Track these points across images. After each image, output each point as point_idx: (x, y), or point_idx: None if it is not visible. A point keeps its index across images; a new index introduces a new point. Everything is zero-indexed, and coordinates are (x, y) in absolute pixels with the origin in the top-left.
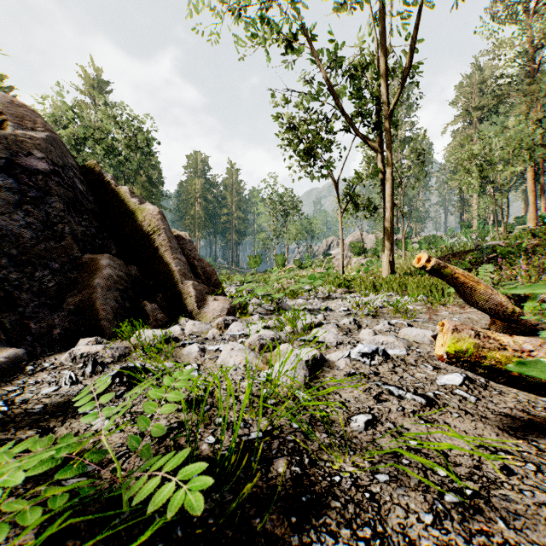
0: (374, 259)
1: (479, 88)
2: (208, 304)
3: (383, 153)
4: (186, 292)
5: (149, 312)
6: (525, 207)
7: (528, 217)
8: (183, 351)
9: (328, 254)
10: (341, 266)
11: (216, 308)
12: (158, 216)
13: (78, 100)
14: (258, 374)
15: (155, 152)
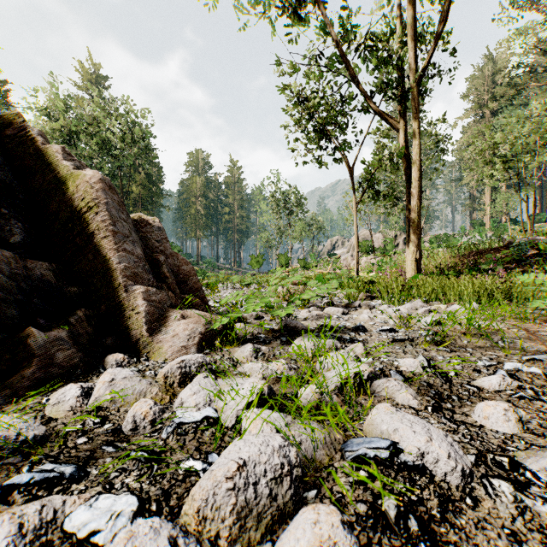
0: (386, 259)
1: (491, 80)
2: (168, 325)
3: (406, 132)
4: (130, 305)
5: (38, 349)
6: (538, 205)
7: None
8: None
9: (333, 254)
10: (355, 265)
11: (179, 333)
12: (98, 184)
13: (75, 95)
14: None
15: (155, 149)
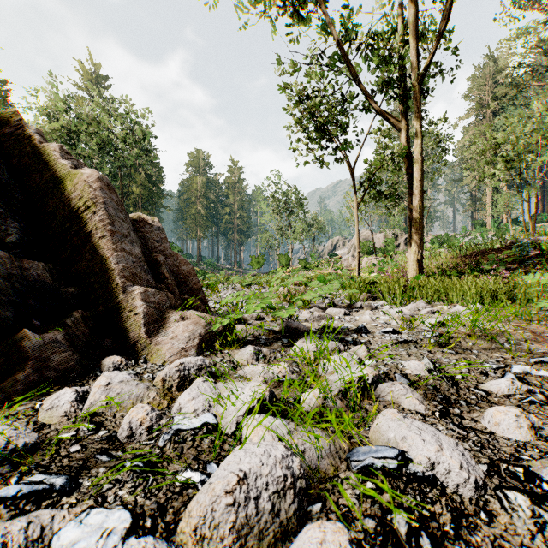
0: (387, 259)
1: (493, 79)
2: (167, 326)
3: (408, 131)
4: (129, 306)
5: (33, 352)
6: (540, 205)
7: None
8: None
9: (333, 254)
10: (357, 266)
11: (179, 335)
12: (96, 183)
13: (75, 95)
14: None
15: (155, 149)
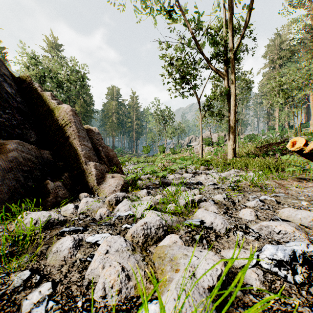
0: (219, 148)
1: (279, 47)
2: (106, 180)
3: (228, 79)
4: (88, 171)
5: (51, 190)
6: (306, 117)
7: (310, 122)
8: (55, 246)
9: (189, 145)
10: (201, 152)
11: (112, 184)
12: (70, 112)
13: (43, 55)
14: (136, 310)
15: (88, 85)
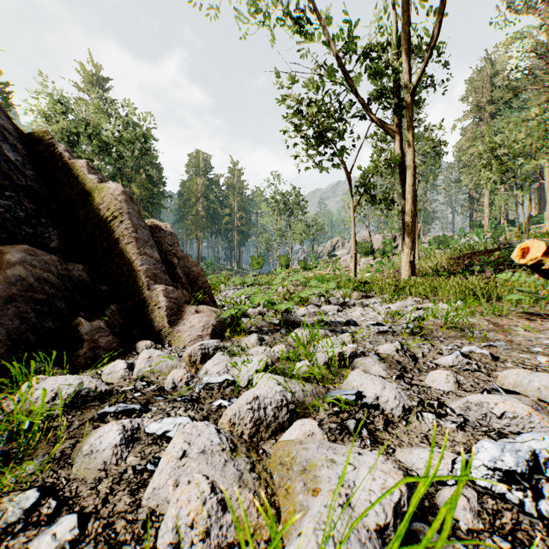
0: (384, 260)
1: (490, 82)
2: (185, 318)
3: (401, 138)
4: (153, 301)
5: (86, 335)
6: (537, 206)
7: (545, 215)
8: (87, 441)
9: (333, 255)
10: (353, 267)
11: (195, 325)
12: (121, 196)
13: (76, 97)
14: None
15: (155, 150)
